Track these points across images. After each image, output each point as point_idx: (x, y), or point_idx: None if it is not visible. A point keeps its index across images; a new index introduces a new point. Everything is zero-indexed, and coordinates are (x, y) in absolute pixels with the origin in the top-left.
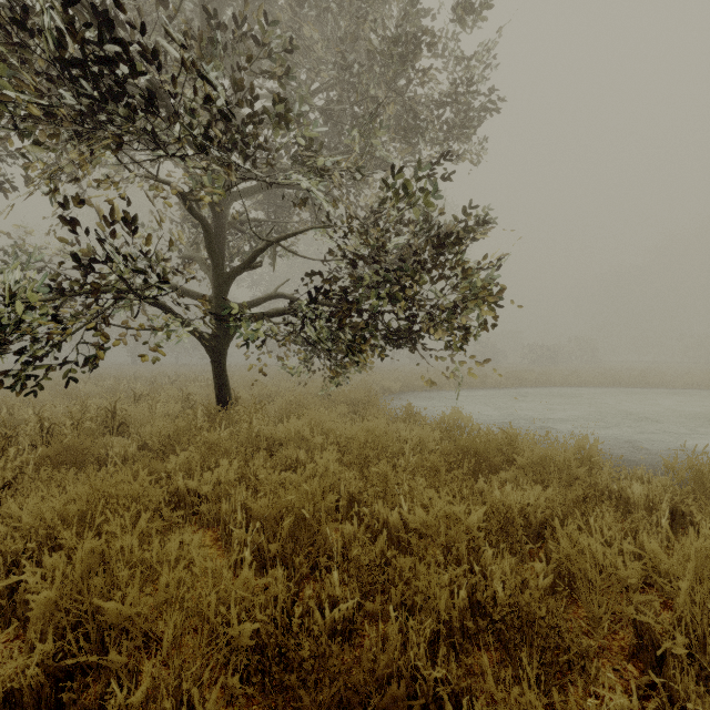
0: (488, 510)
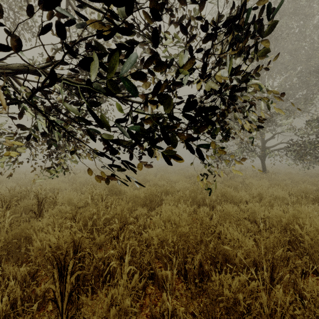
0: (317, 188)
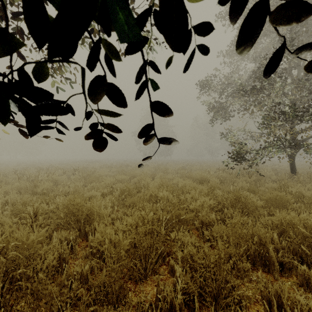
0: None
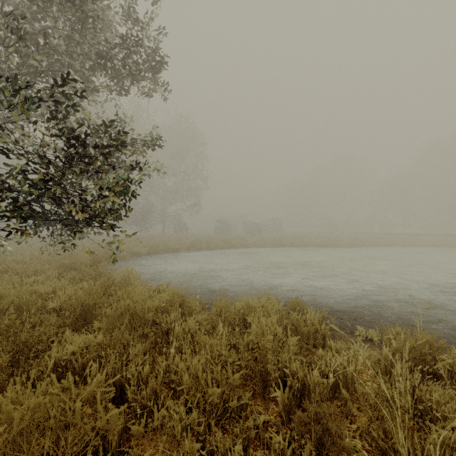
0: None
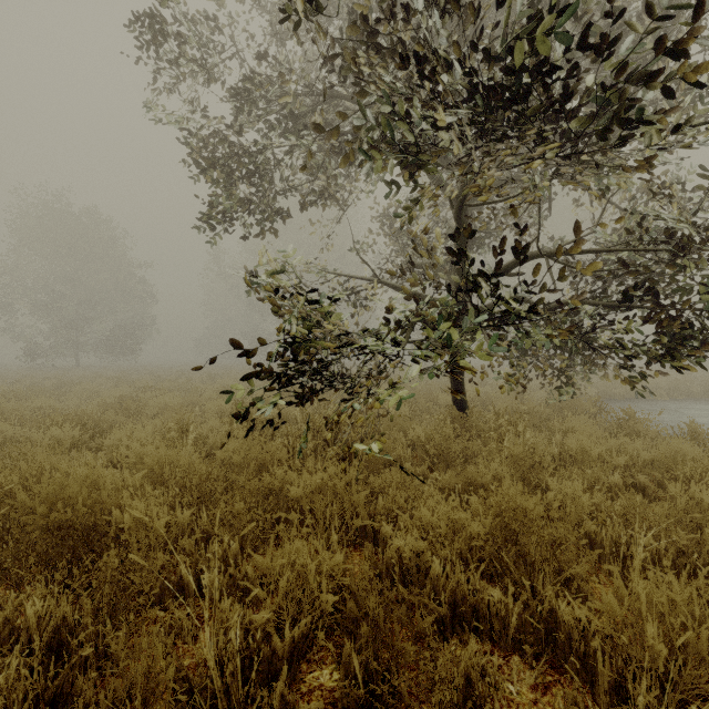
0: None
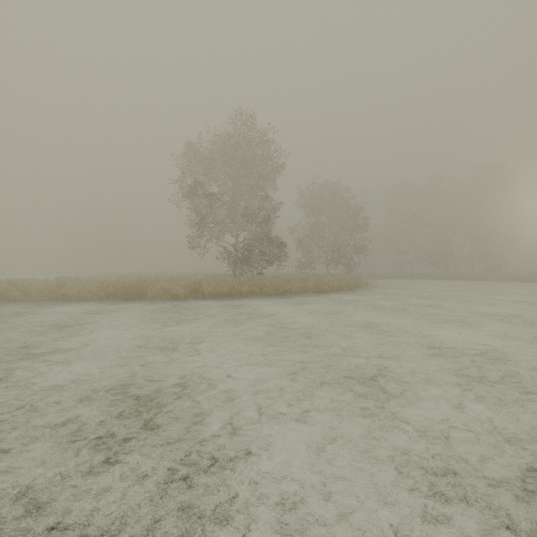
0: None
